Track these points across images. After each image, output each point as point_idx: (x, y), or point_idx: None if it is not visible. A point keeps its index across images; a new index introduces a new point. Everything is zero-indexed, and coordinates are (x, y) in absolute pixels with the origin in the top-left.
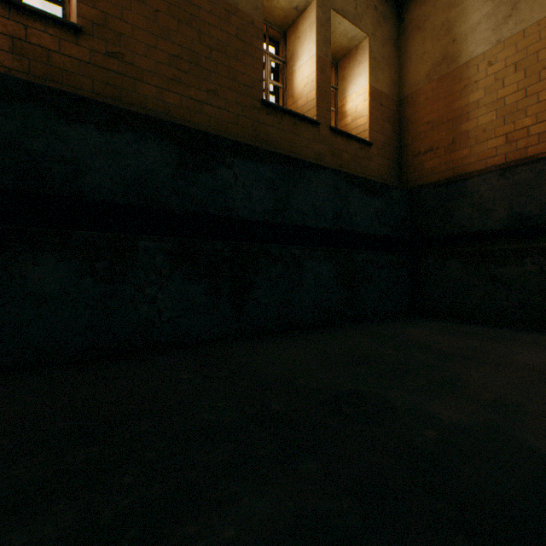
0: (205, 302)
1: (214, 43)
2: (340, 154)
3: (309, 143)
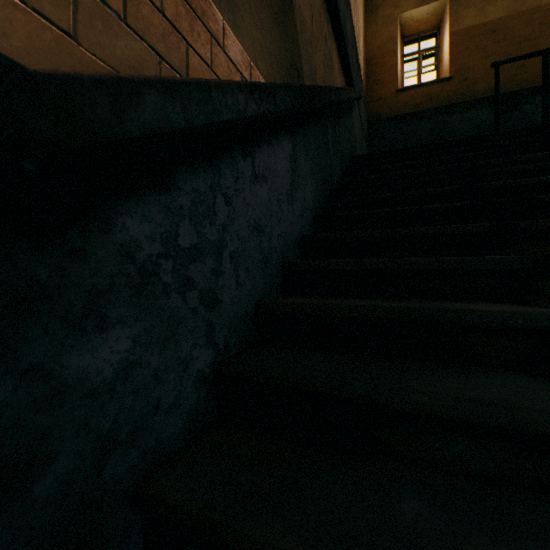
0: None
1: (521, 39)
2: None
3: None
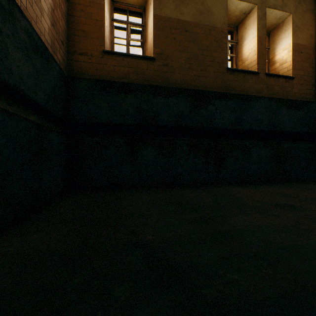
0: (202, 167)
1: (204, 47)
2: (272, 87)
3: (252, 85)
